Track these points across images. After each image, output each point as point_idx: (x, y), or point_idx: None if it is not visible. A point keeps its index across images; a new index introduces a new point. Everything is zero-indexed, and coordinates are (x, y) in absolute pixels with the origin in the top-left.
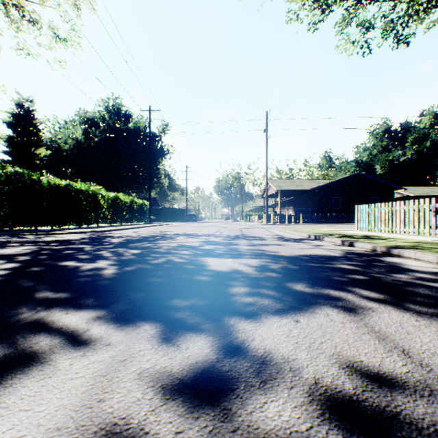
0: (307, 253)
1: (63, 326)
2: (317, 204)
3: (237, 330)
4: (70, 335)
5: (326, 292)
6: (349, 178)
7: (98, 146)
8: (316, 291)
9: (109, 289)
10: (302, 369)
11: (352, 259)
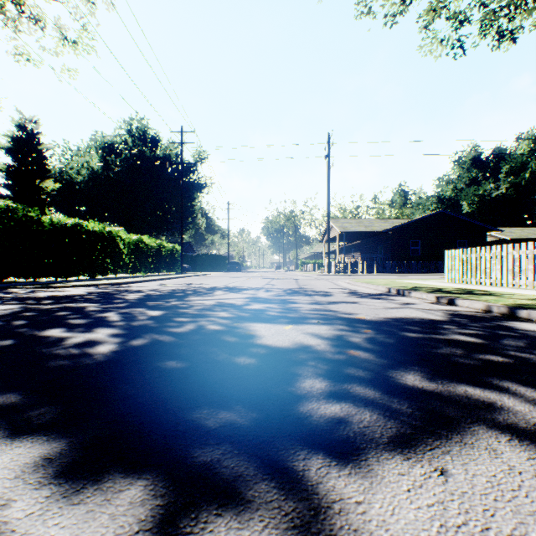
0: (397, 316)
1: None
2: (391, 249)
3: (329, 503)
4: None
5: (462, 391)
6: (431, 217)
7: (118, 177)
8: (444, 390)
9: (93, 384)
10: None
11: (466, 326)
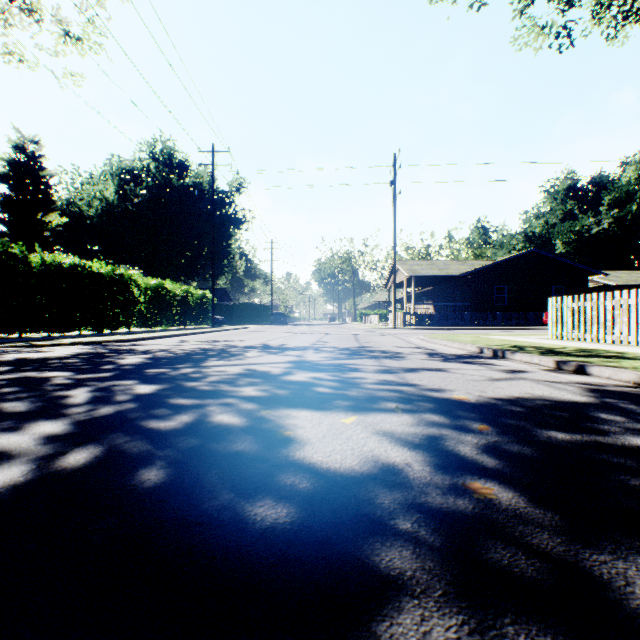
0: (514, 394)
1: None
2: (471, 297)
3: None
4: None
5: None
6: (519, 258)
7: (139, 210)
8: None
9: None
10: None
11: (637, 415)
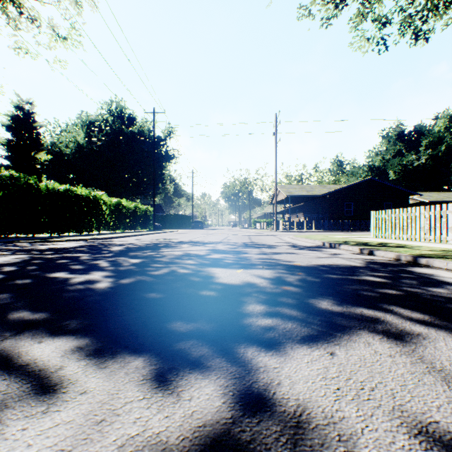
0: (325, 263)
1: (31, 362)
2: (329, 210)
3: (257, 368)
4: (36, 377)
5: (359, 312)
6: (362, 184)
7: (100, 150)
8: (346, 311)
9: (99, 307)
10: (357, 439)
11: (377, 270)
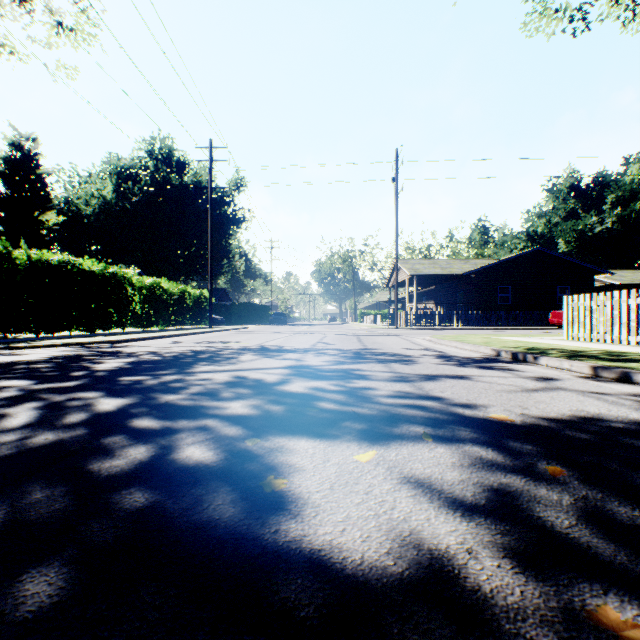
0: (564, 411)
1: None
2: (475, 296)
3: None
4: None
5: None
6: (524, 257)
7: (137, 209)
8: None
9: None
10: None
11: None
